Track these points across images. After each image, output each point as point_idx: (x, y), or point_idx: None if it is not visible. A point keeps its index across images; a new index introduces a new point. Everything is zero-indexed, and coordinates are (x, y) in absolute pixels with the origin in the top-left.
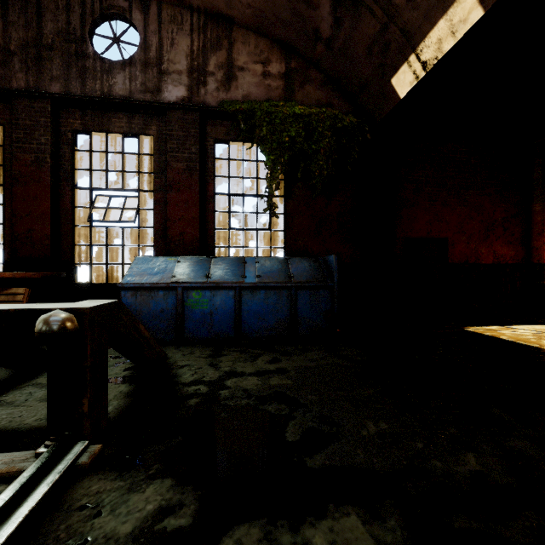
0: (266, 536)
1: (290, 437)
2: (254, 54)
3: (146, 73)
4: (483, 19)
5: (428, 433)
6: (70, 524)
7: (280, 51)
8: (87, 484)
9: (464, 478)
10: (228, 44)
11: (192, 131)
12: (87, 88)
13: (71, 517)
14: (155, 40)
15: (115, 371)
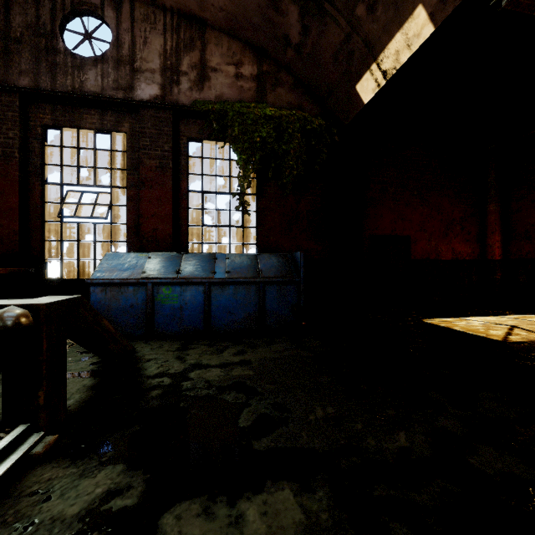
0: (204, 510)
1: (243, 423)
2: (226, 55)
3: (119, 70)
4: (434, 34)
5: (369, 415)
6: (18, 508)
7: (252, 54)
8: (39, 473)
9: (392, 453)
10: (201, 45)
11: (165, 129)
12: (57, 84)
13: (21, 502)
14: (128, 38)
15: (81, 366)
